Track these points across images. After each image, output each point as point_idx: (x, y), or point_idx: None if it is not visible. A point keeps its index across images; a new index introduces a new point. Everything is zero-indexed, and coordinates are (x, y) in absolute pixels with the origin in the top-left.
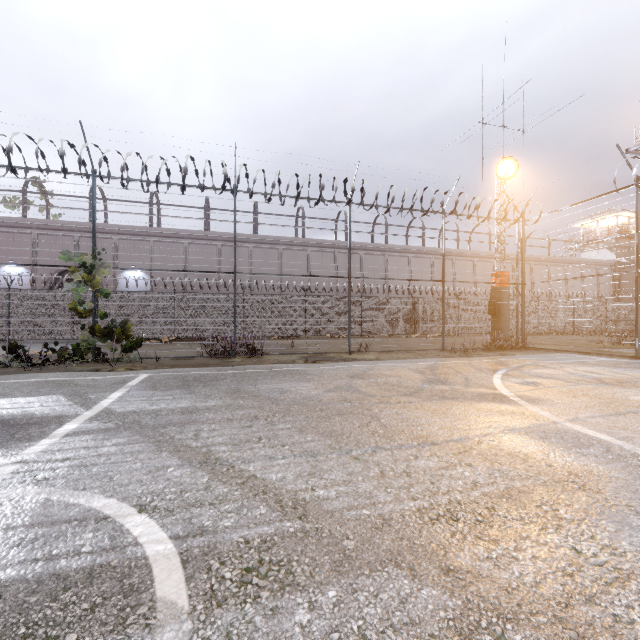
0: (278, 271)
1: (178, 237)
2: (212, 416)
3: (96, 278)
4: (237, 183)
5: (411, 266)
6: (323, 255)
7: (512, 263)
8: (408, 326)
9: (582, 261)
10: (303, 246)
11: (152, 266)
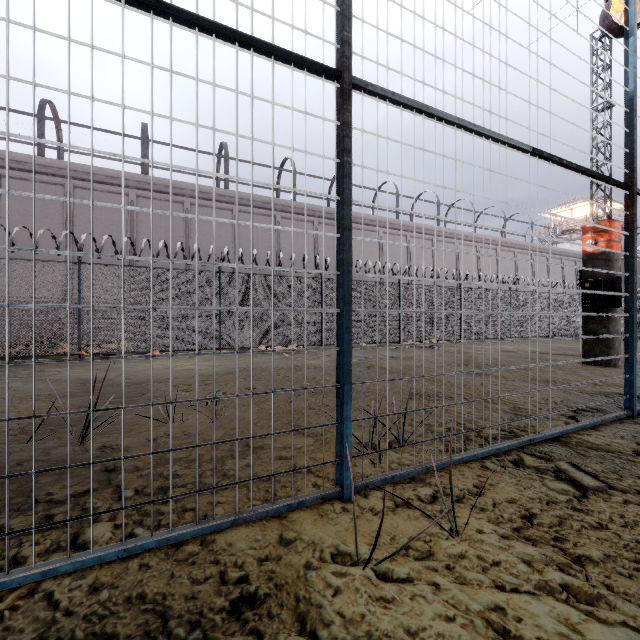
0: (183, 239)
1: None
2: None
3: None
4: None
5: (382, 245)
6: (258, 220)
7: (497, 249)
8: (394, 329)
9: (563, 252)
10: (226, 203)
11: None
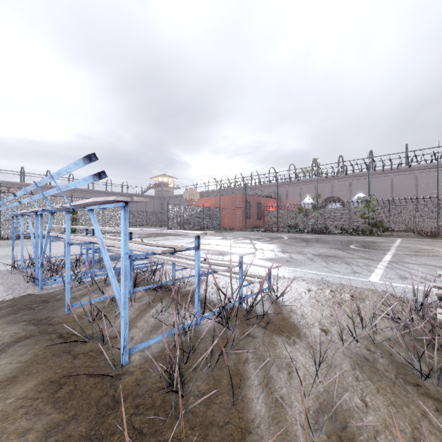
0: None
1: (386, 173)
2: (438, 244)
3: (370, 205)
4: (440, 158)
5: None
6: None
7: None
8: None
9: None
10: None
11: (370, 191)
